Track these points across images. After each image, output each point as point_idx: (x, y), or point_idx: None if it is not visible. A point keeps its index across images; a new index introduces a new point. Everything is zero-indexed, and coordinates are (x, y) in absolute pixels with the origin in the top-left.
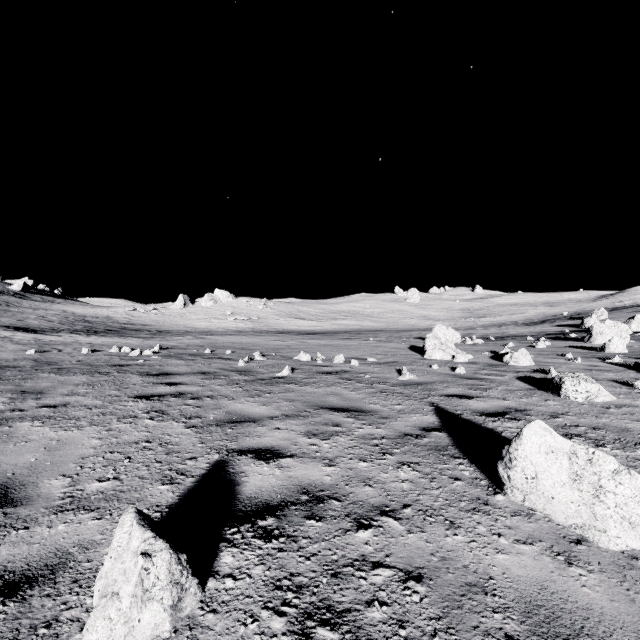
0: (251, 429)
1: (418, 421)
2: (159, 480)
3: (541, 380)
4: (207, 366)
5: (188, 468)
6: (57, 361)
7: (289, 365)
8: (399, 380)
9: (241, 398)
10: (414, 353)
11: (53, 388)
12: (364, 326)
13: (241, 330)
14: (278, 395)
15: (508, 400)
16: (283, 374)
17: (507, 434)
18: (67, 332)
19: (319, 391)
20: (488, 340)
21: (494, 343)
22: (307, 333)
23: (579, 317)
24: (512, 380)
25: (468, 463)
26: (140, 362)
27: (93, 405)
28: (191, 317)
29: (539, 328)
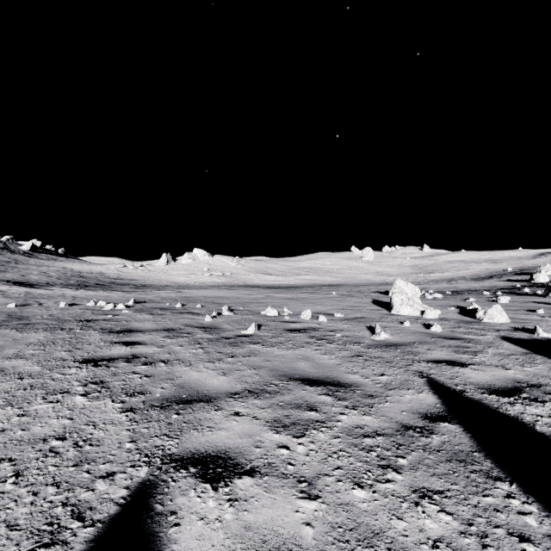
0: (202, 415)
1: (414, 402)
2: (35, 533)
3: (530, 341)
4: (173, 322)
5: (93, 500)
6: (29, 315)
7: (256, 321)
8: (373, 340)
9: (199, 363)
10: (379, 308)
11: (1, 348)
12: (325, 281)
13: (215, 284)
14: (242, 359)
15: (510, 369)
16: (249, 332)
17: (543, 428)
18: (59, 286)
19: (287, 354)
20: (445, 294)
21: (453, 297)
22: (274, 287)
23: (524, 273)
24: (498, 341)
25: (521, 494)
26: (109, 317)
27: (28, 373)
28: (172, 273)
29: (488, 283)
